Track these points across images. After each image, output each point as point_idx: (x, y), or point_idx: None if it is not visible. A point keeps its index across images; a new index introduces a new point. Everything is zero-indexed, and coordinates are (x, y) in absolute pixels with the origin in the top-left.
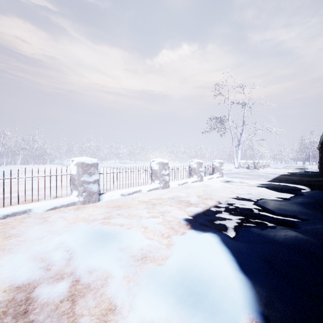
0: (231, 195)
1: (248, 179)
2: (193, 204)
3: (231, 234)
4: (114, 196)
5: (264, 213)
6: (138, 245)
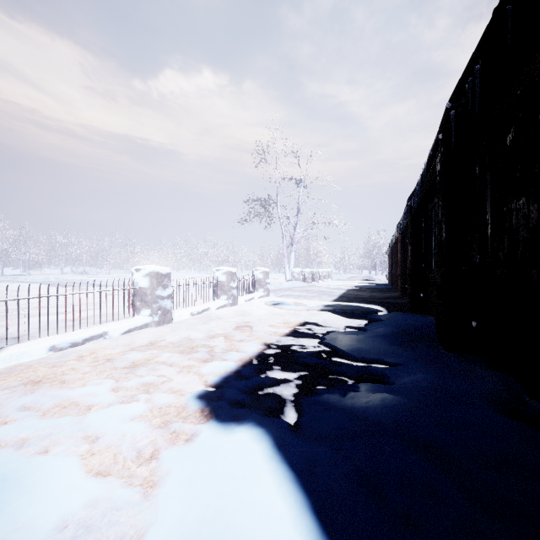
0: (285, 329)
1: (306, 299)
2: (217, 355)
3: (291, 418)
4: (28, 355)
5: (338, 359)
6: (53, 513)
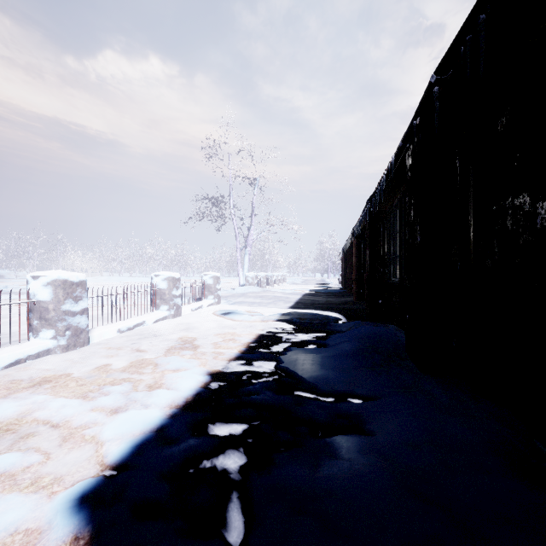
0: (235, 348)
1: (261, 306)
2: (137, 399)
3: (235, 530)
4: None
5: (301, 393)
6: None
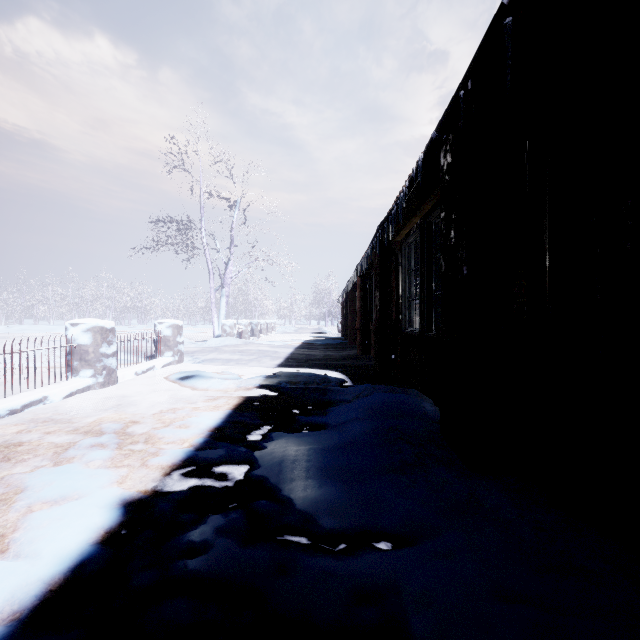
0: (187, 439)
1: (240, 365)
2: None
3: None
4: None
5: (288, 536)
6: None
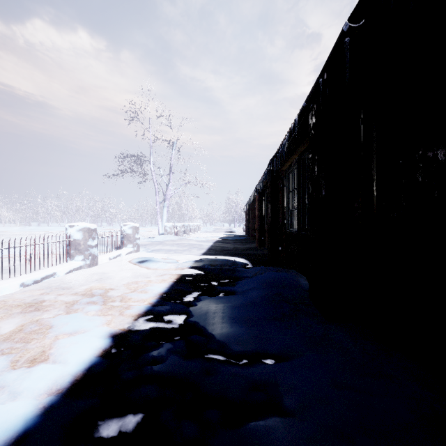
0: (146, 300)
1: (177, 253)
2: (7, 384)
3: None
4: None
5: (211, 355)
6: None
